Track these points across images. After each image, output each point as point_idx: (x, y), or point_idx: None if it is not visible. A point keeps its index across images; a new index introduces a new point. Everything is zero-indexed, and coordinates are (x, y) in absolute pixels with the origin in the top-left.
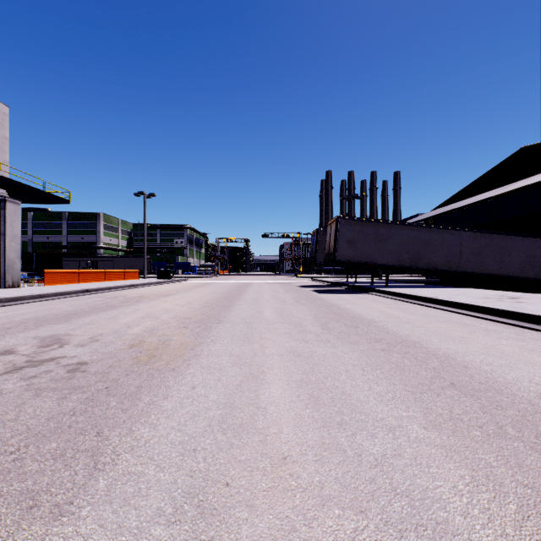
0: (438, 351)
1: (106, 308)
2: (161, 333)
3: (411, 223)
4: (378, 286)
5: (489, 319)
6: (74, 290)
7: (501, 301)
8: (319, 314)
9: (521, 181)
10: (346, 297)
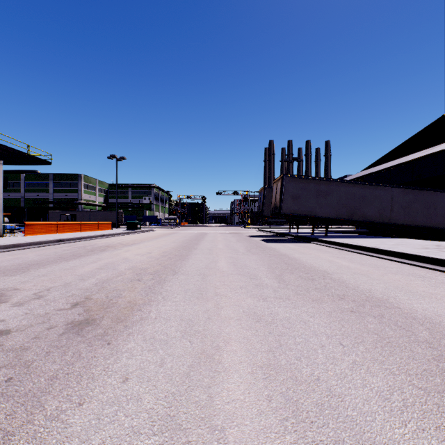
0: (415, 313)
1: (70, 257)
2: (111, 287)
3: (348, 180)
4: (319, 237)
5: (441, 271)
6: (48, 240)
7: (443, 251)
8: (271, 265)
9: (444, 144)
10: (292, 246)
